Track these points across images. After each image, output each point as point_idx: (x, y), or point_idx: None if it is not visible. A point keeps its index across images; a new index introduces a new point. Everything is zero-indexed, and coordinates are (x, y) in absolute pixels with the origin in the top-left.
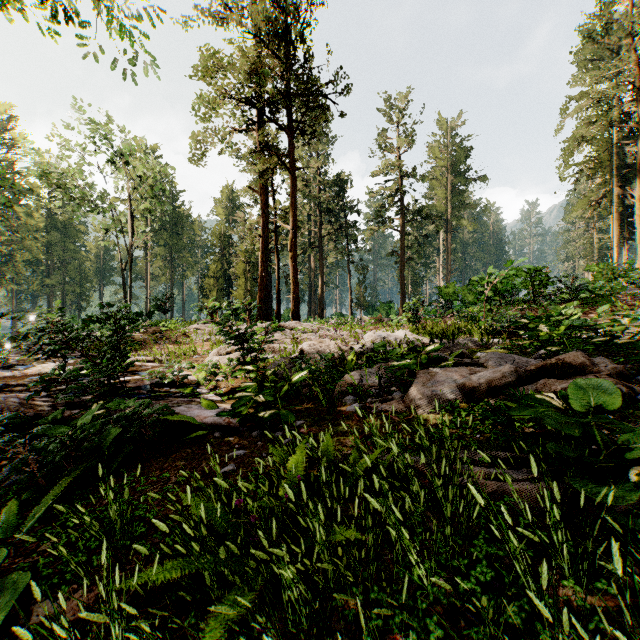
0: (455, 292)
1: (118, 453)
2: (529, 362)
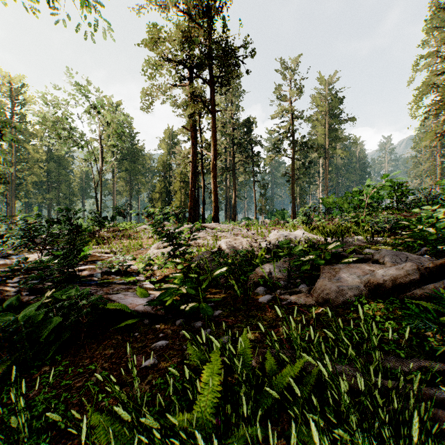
0: (334, 201)
1: (57, 339)
2: (419, 259)
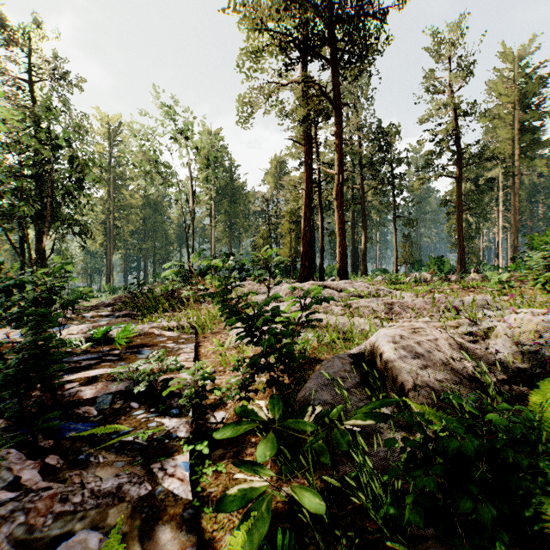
0: None
1: None
2: None
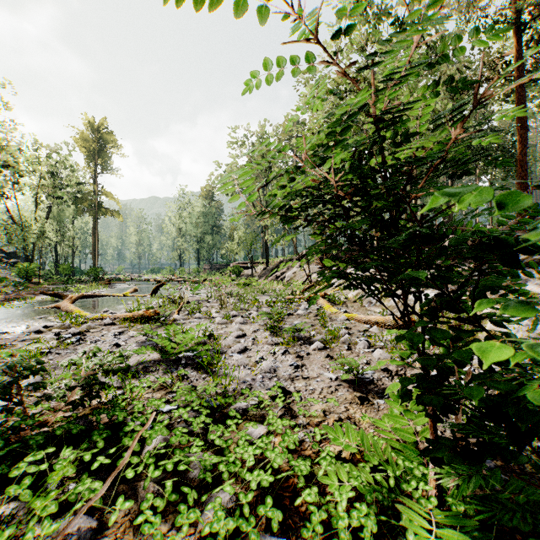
0: None
1: None
2: None
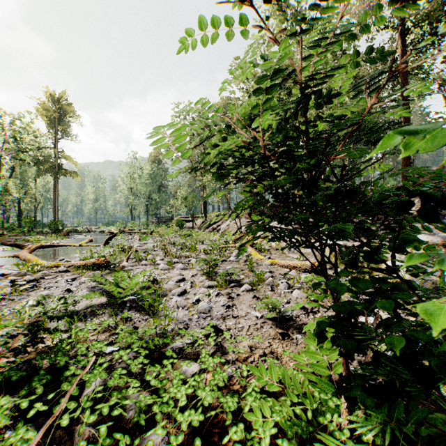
0: None
1: None
2: None
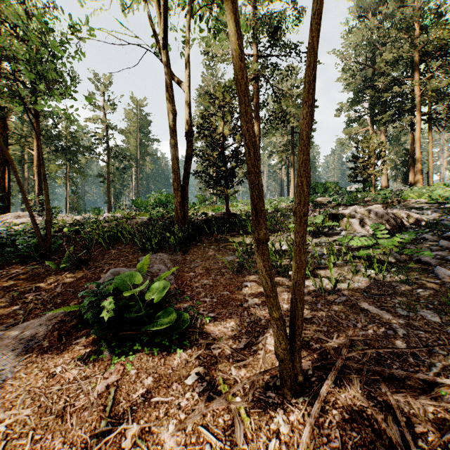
0: (141, 203)
1: None
2: None
